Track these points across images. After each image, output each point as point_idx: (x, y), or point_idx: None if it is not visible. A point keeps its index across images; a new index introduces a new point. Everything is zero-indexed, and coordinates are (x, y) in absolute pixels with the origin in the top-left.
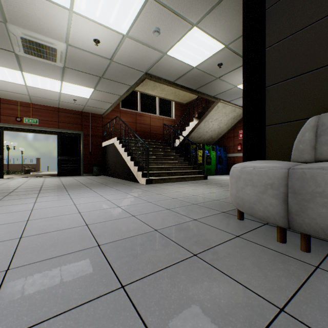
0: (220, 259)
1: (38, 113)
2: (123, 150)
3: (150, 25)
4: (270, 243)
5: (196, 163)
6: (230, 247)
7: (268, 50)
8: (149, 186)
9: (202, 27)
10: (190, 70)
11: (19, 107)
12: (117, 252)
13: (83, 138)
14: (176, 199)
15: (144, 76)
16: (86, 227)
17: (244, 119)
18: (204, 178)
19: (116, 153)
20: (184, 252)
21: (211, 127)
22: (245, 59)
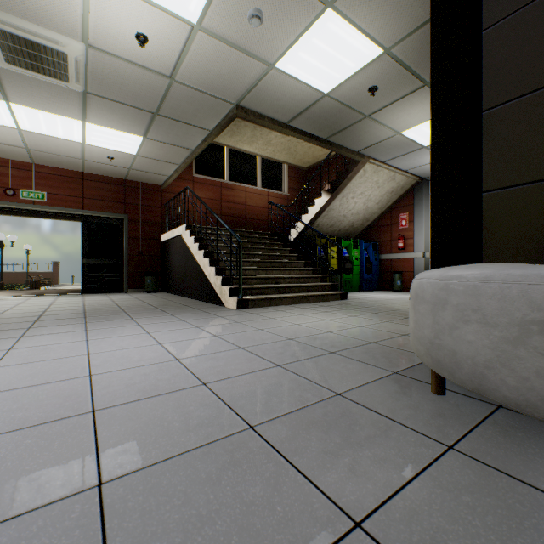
0: (433, 543)
1: (46, 182)
2: (196, 248)
3: (243, 3)
4: (541, 472)
5: (325, 270)
6: (446, 491)
7: (489, 33)
8: (242, 312)
9: (343, 9)
10: (317, 101)
11: (11, 171)
12: (141, 513)
13: (128, 227)
14: (294, 341)
15: (233, 112)
16: (89, 418)
17: (434, 180)
18: (341, 297)
19: (185, 253)
20: (327, 514)
21: (352, 208)
22: (435, 57)
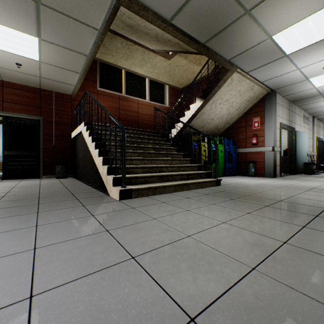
0: None
1: None
2: (90, 141)
3: None
4: None
5: (199, 160)
6: None
7: None
8: (122, 206)
9: None
10: None
11: None
12: None
13: (43, 126)
14: None
15: None
16: None
17: None
18: (216, 184)
19: (85, 146)
20: None
21: (218, 113)
22: None
